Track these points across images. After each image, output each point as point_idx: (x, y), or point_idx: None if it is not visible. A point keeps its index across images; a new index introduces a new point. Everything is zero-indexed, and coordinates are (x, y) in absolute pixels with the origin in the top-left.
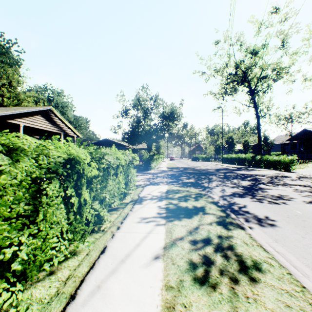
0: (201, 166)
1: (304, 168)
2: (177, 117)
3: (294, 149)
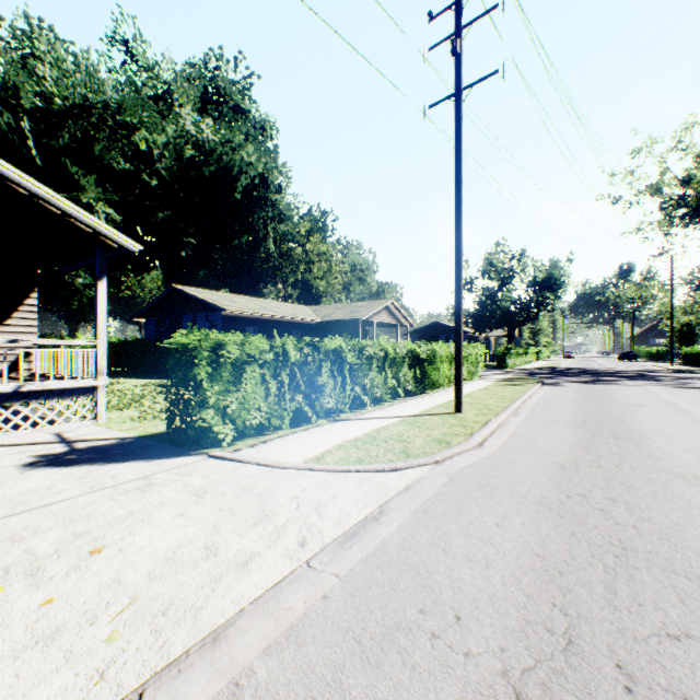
0: (605, 368)
1: None
2: (560, 284)
3: None
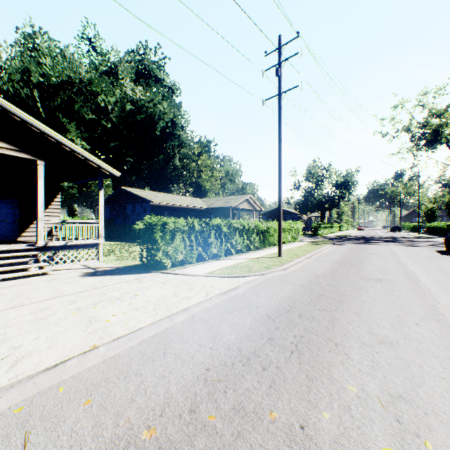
0: (378, 236)
1: None
2: (351, 185)
3: None
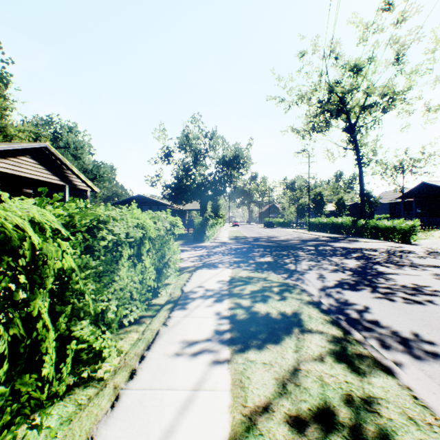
0: (279, 236)
1: (428, 238)
2: (244, 163)
3: (407, 211)
